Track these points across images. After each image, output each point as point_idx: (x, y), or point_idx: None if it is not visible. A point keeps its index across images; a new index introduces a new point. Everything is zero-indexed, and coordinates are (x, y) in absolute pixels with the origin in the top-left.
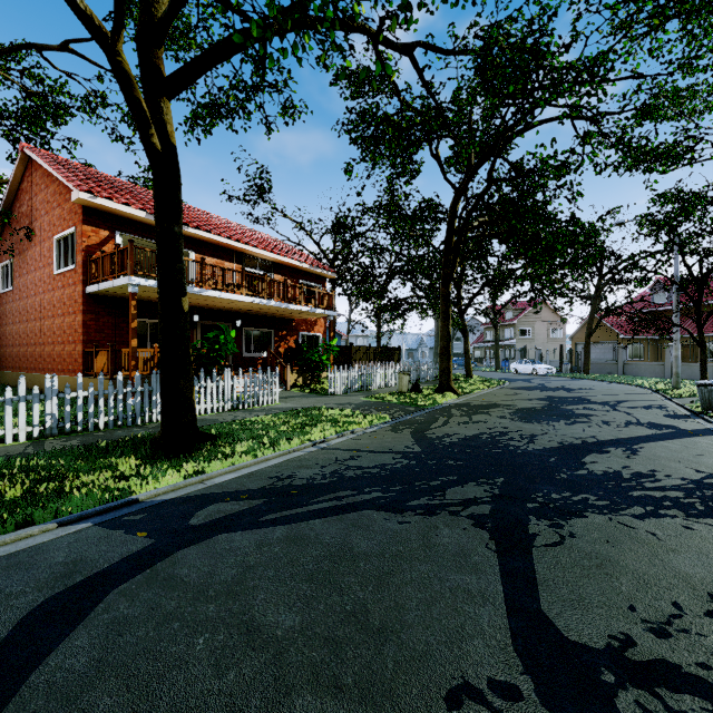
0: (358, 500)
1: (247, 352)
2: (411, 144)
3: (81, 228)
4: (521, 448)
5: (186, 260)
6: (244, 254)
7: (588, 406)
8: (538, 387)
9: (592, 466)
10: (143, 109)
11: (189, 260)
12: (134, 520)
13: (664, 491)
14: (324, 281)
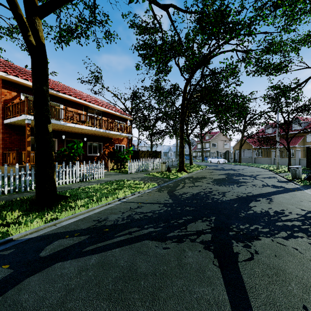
0: (141, 234)
1: (90, 153)
2: (166, 57)
3: (1, 90)
4: (220, 199)
5: (57, 108)
6: (88, 107)
7: (244, 177)
8: (221, 168)
9: (254, 208)
10: (23, 21)
11: (59, 108)
12: (5, 255)
13: (292, 222)
14: (127, 121)
